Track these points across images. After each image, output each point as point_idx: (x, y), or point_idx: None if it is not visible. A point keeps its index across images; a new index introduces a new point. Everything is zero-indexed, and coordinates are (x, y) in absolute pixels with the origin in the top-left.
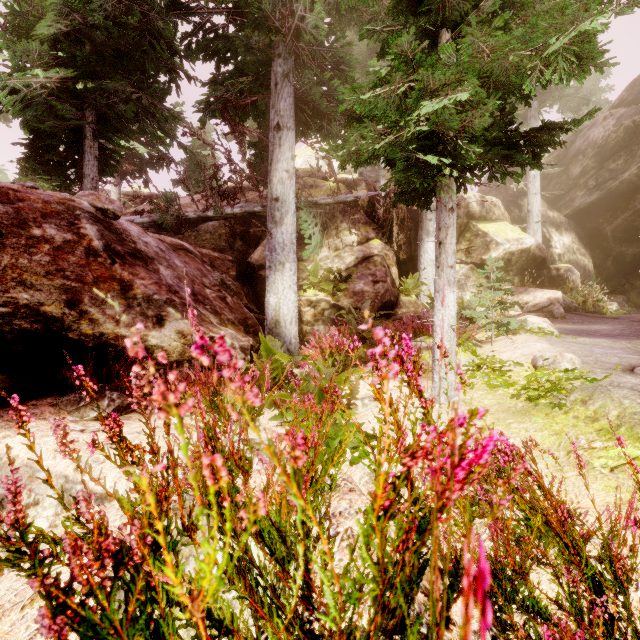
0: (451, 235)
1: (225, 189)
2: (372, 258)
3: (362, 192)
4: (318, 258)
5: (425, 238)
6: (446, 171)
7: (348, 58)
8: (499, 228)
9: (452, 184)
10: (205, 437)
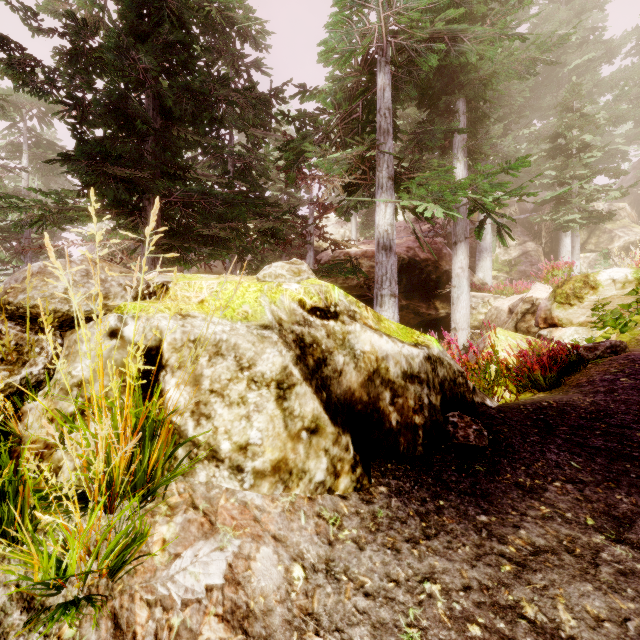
0: (577, 244)
1: (436, 221)
2: (528, 252)
3: (514, 210)
4: (494, 254)
5: (563, 238)
6: (575, 226)
7: (517, 149)
8: (622, 226)
9: (577, 228)
10: (551, 267)
